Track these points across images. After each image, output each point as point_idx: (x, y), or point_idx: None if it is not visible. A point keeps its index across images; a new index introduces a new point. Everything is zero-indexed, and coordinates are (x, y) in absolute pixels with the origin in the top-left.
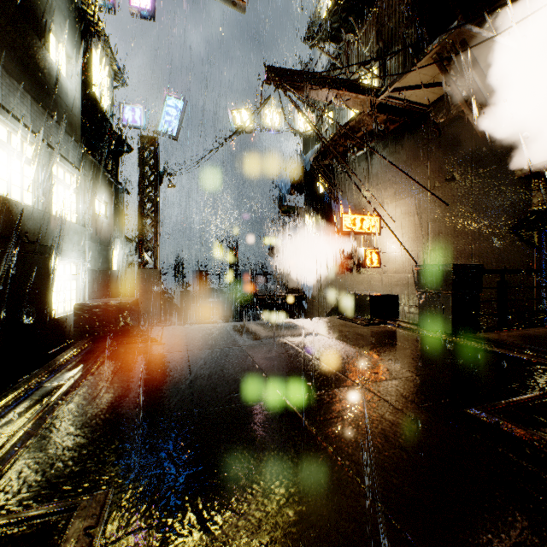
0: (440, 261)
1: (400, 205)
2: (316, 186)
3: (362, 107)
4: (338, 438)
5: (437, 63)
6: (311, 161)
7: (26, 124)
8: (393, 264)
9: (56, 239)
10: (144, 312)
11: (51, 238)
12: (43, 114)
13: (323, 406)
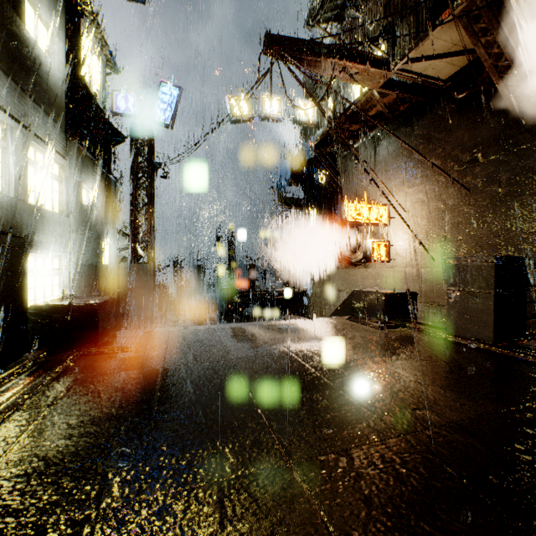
0: (460, 253)
1: (411, 193)
2: (317, 177)
3: (372, 82)
4: None
5: (463, 23)
6: (313, 147)
7: None
8: (403, 258)
9: (33, 230)
10: (137, 308)
11: (26, 229)
12: (15, 91)
13: (356, 488)
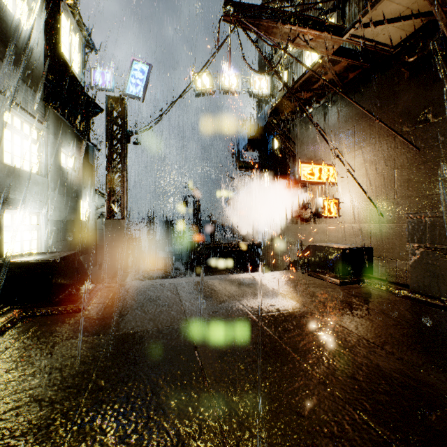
0: (409, 210)
1: (360, 154)
2: (271, 143)
3: (324, 49)
4: None
5: None
6: (268, 114)
7: None
8: (352, 214)
9: (9, 188)
10: (112, 259)
11: (2, 187)
12: None
13: None
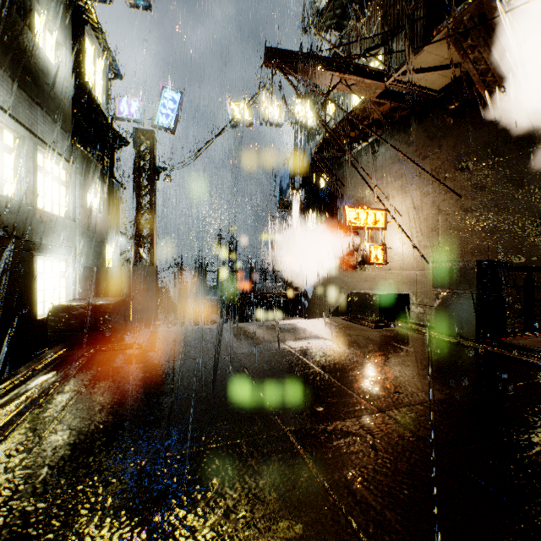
0: (452, 257)
1: (407, 198)
2: (317, 181)
3: (368, 93)
4: (367, 509)
5: (452, 40)
6: (312, 153)
7: (6, 109)
8: (400, 261)
9: (42, 234)
10: (140, 310)
11: (36, 233)
12: (26, 101)
13: (339, 447)
